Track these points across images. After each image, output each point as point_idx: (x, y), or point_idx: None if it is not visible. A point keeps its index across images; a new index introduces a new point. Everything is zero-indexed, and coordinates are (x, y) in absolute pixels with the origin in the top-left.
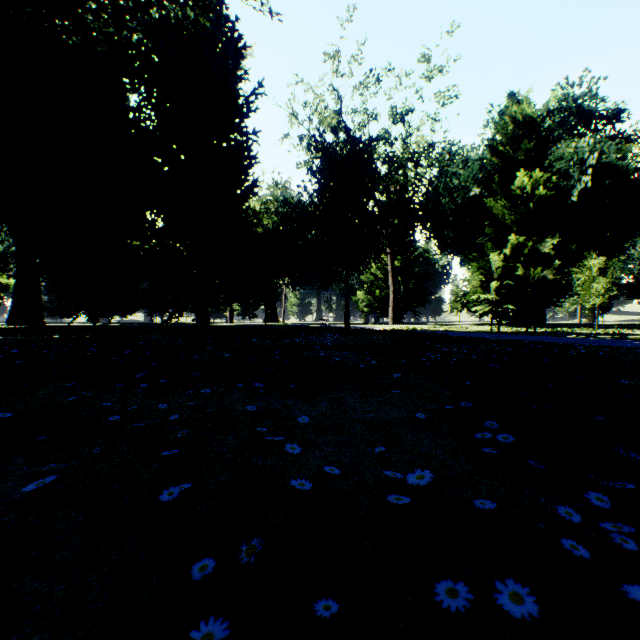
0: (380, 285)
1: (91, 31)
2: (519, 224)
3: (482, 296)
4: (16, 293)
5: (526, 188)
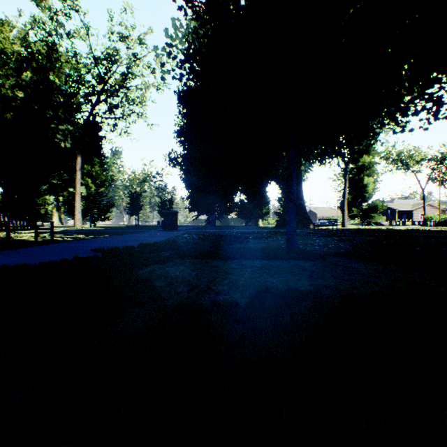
0: None
1: None
2: None
3: None
4: None
5: None
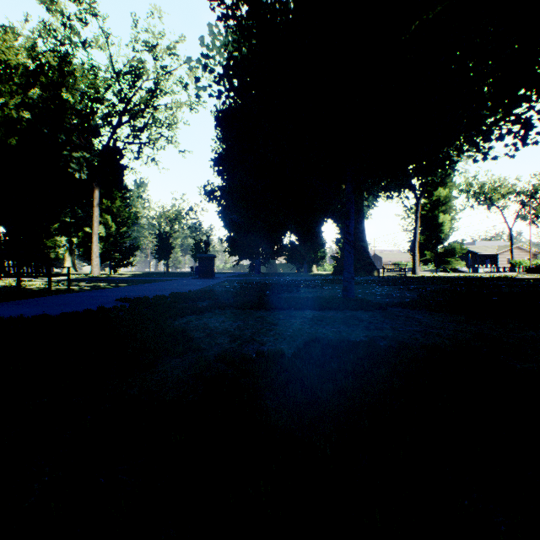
0: None
1: None
2: None
3: None
4: None
5: None
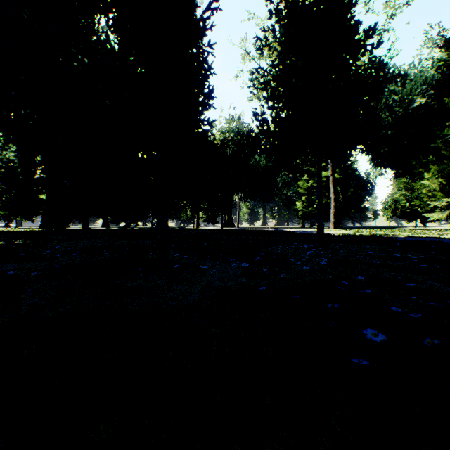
0: None
1: None
2: None
3: (445, 199)
4: (46, 205)
5: None
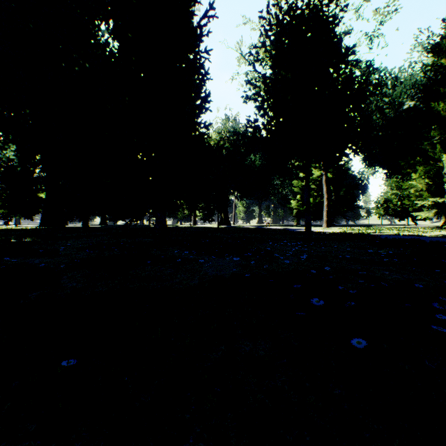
0: (312, 194)
1: None
2: None
3: (431, 199)
4: (45, 204)
5: None
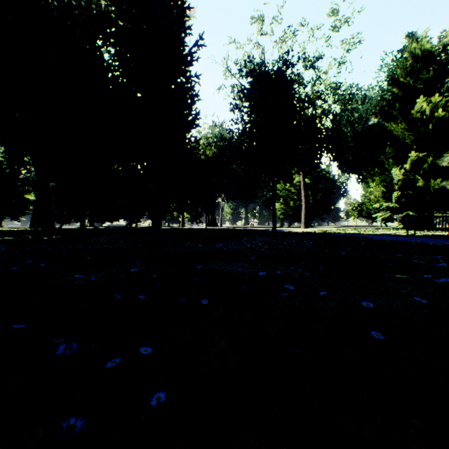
0: (293, 198)
1: (71, 1)
2: (418, 143)
3: (384, 204)
4: (36, 206)
5: (425, 112)
